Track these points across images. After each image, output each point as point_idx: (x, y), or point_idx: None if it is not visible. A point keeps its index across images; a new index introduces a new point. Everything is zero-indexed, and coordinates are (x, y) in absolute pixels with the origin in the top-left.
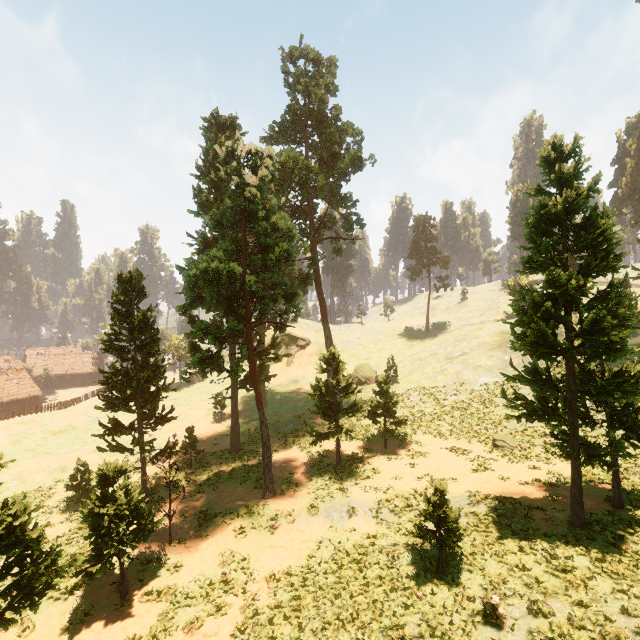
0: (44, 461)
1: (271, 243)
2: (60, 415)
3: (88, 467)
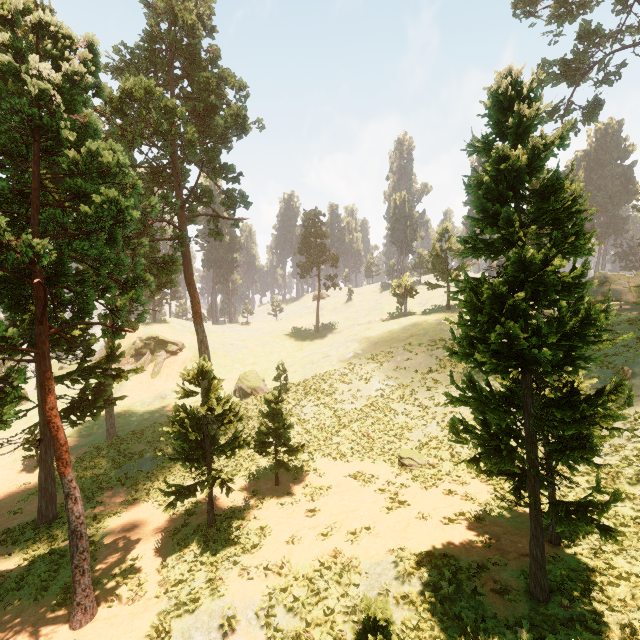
0: None
1: (87, 188)
2: None
3: None
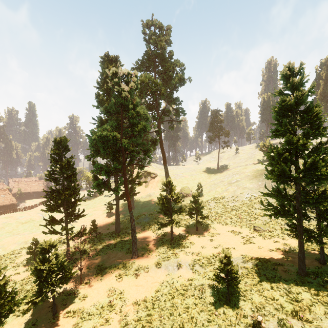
0: (16, 238)
1: (136, 122)
2: (26, 213)
3: (38, 242)
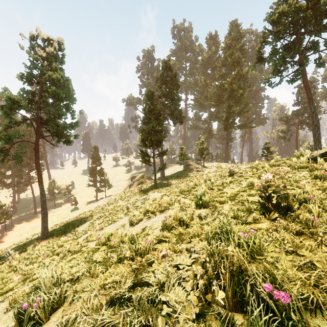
0: None
1: None
2: None
3: None
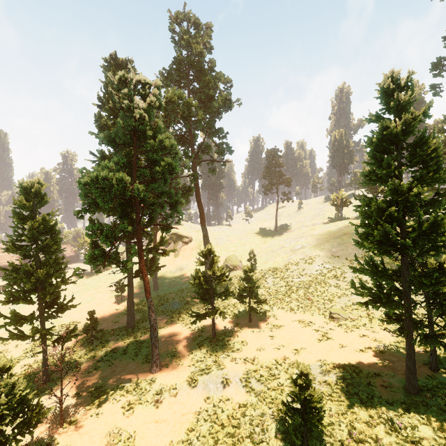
0: None
1: (158, 158)
2: None
3: None
